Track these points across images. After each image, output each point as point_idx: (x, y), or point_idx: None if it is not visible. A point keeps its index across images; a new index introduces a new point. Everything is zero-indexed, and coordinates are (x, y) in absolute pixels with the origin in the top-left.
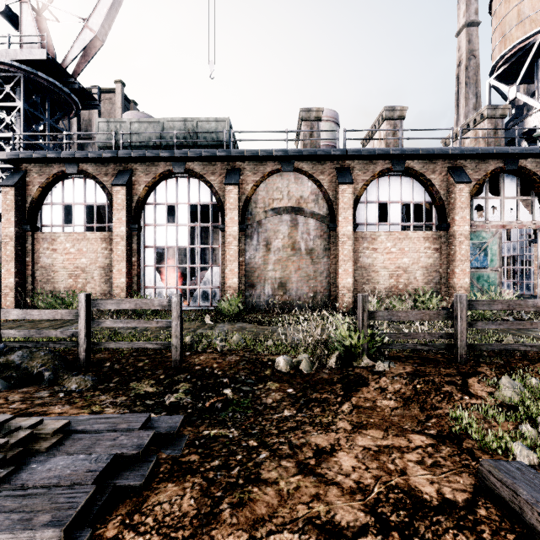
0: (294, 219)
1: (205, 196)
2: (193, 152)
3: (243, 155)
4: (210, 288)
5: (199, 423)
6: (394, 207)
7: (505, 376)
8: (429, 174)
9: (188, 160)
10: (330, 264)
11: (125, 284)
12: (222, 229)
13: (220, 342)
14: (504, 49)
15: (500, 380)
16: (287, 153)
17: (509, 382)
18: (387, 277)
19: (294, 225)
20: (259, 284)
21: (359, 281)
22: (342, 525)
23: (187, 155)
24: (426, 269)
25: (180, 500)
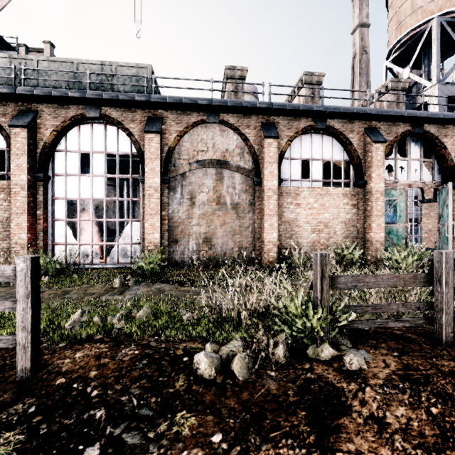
0: (219, 173)
1: (124, 145)
2: (108, 94)
3: (165, 101)
4: (130, 244)
5: None
6: (316, 164)
7: None
8: (347, 133)
9: (104, 104)
10: (255, 219)
11: (26, 241)
12: (142, 181)
13: (119, 321)
14: (400, 35)
15: None
16: (212, 103)
17: None
18: (310, 231)
19: (219, 179)
20: (183, 240)
21: (284, 236)
22: None
23: (102, 97)
24: (345, 224)
25: None
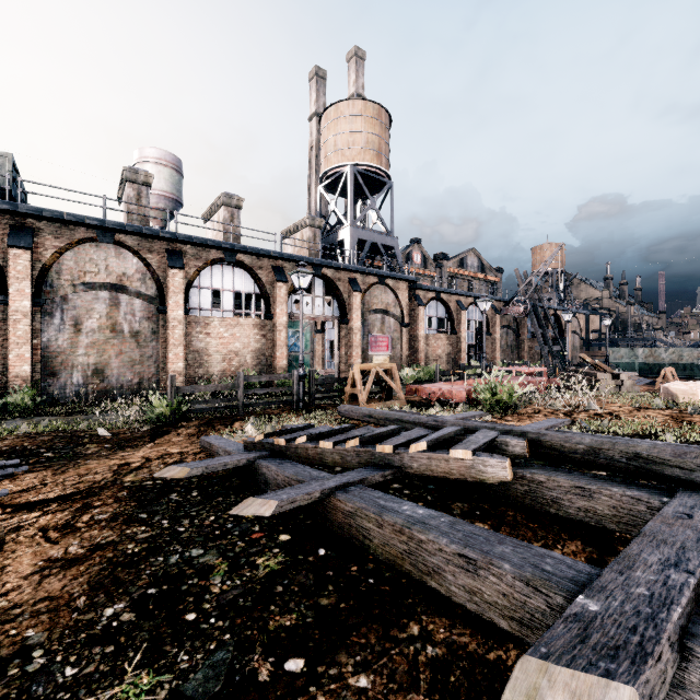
0: (114, 298)
1: None
2: None
3: (40, 214)
4: None
5: (32, 465)
6: (227, 294)
7: (253, 416)
8: (257, 269)
9: None
10: (160, 348)
11: None
12: (2, 302)
13: (24, 430)
14: (327, 167)
15: (250, 418)
16: (105, 225)
17: (253, 419)
18: (221, 360)
19: (114, 304)
20: (64, 372)
21: (193, 365)
22: (131, 462)
23: None
24: (255, 353)
25: (41, 474)
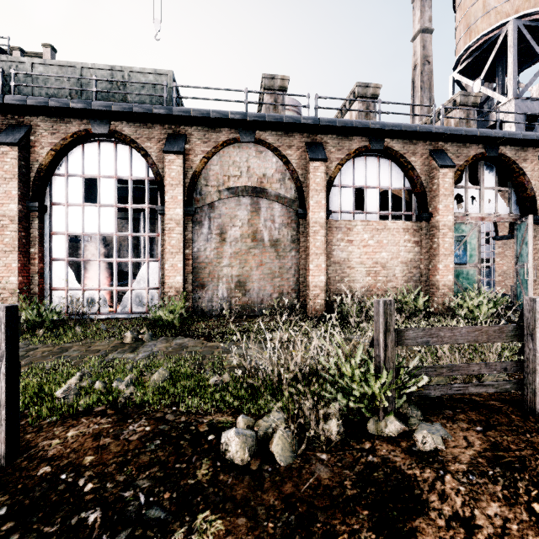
0: (255, 203)
1: (139, 168)
2: (119, 105)
3: (189, 115)
4: (146, 290)
5: None
6: (371, 192)
7: None
8: (409, 156)
9: (114, 118)
10: (299, 258)
11: (16, 285)
12: (161, 212)
13: (127, 387)
14: (470, 41)
15: None
16: (246, 117)
17: None
18: (364, 274)
19: (255, 210)
20: (211, 284)
21: (333, 279)
22: None
23: (111, 109)
24: (406, 265)
25: None
